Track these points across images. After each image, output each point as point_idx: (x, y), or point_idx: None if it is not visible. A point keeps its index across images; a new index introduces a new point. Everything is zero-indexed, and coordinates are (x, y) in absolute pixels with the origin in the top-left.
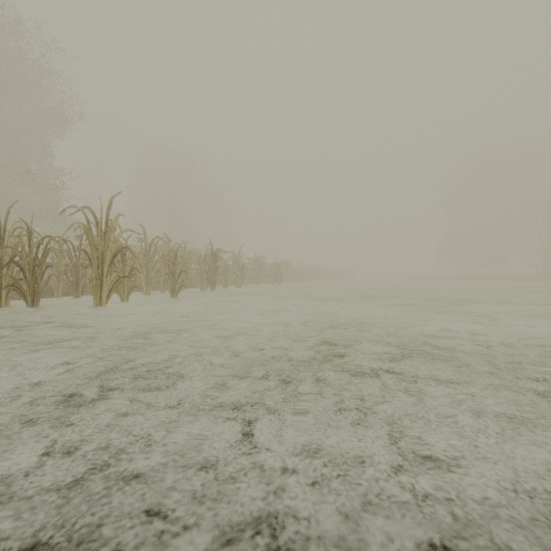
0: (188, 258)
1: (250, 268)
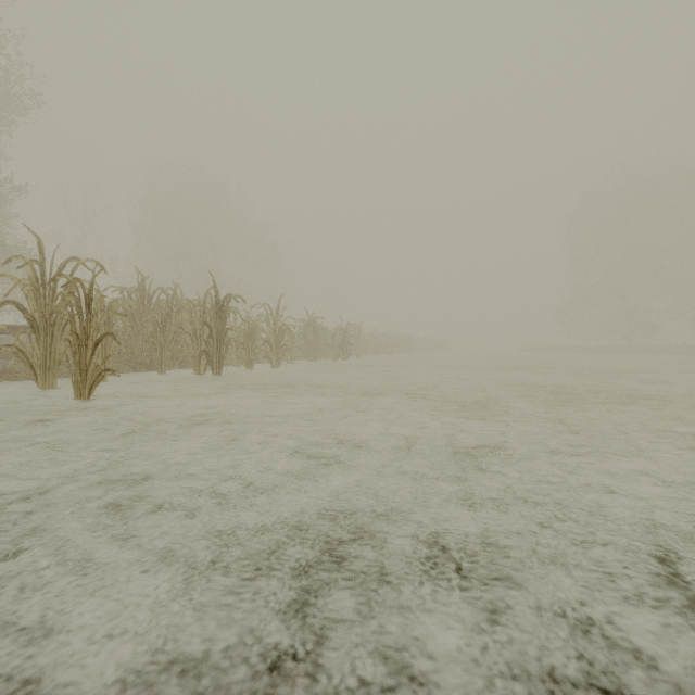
0: (171, 313)
1: (299, 334)
